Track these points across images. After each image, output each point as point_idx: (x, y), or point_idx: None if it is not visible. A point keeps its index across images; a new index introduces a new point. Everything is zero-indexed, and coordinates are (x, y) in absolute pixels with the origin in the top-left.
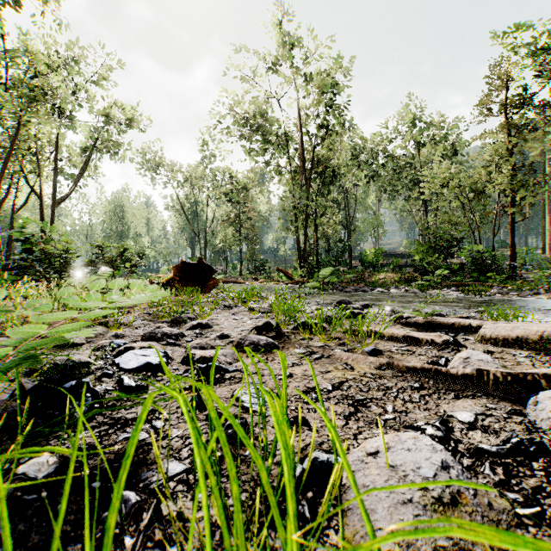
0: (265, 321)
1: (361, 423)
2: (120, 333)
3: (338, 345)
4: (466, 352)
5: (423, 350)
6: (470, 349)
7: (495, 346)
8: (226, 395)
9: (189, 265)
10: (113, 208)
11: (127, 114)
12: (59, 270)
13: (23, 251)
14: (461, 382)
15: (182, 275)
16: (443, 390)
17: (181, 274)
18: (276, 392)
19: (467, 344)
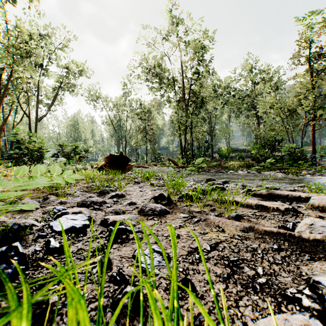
0: (160, 193)
1: (238, 286)
2: (63, 201)
3: (210, 211)
4: (309, 219)
5: (271, 215)
6: (305, 214)
7: (321, 212)
8: (129, 255)
9: (114, 156)
10: (72, 123)
11: (79, 67)
12: (36, 160)
13: (15, 148)
14: (310, 244)
15: (110, 163)
16: (298, 251)
17: (109, 162)
18: (167, 252)
19: (301, 211)
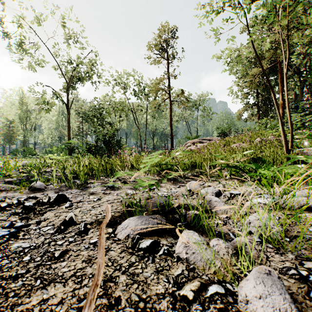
0: None
1: None
2: None
3: None
4: None
5: None
6: None
7: None
8: None
9: None
10: None
11: None
12: None
13: None
14: None
15: None
16: None
17: None
18: None
19: None
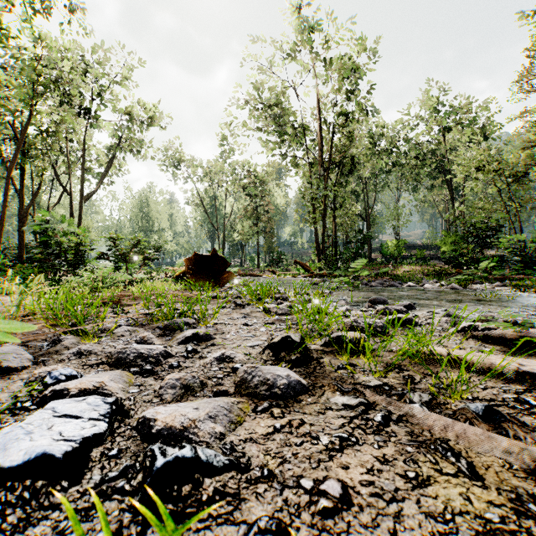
0: (284, 336)
1: None
2: (85, 349)
3: (405, 385)
4: None
5: None
6: None
7: None
8: None
9: (203, 257)
10: (138, 205)
11: (149, 111)
12: (73, 263)
13: (40, 244)
14: None
15: (195, 268)
16: None
17: (194, 267)
18: None
19: None
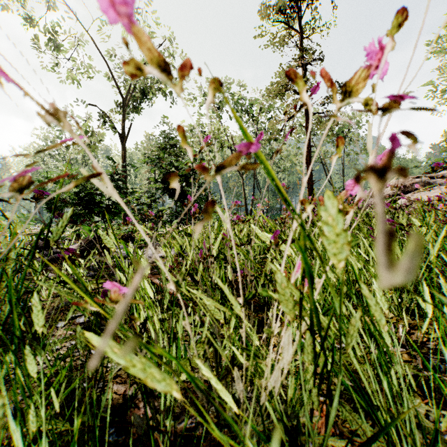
0: None
1: None
2: None
3: None
4: None
5: None
6: None
7: None
8: None
9: None
10: None
11: None
12: None
13: None
14: None
15: None
16: None
17: None
18: None
19: None
